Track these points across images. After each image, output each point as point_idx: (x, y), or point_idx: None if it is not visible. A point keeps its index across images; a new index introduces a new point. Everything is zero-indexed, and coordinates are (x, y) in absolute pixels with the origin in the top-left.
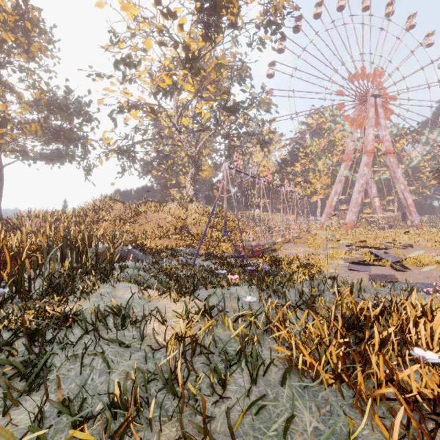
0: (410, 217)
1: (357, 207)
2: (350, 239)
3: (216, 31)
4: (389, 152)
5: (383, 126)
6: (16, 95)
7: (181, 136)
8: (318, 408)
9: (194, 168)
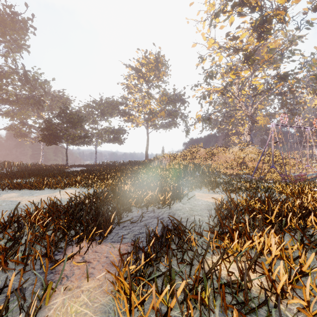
0: None
1: None
2: None
3: (267, 34)
4: None
5: None
6: (156, 100)
7: (240, 103)
8: (279, 194)
9: (250, 122)
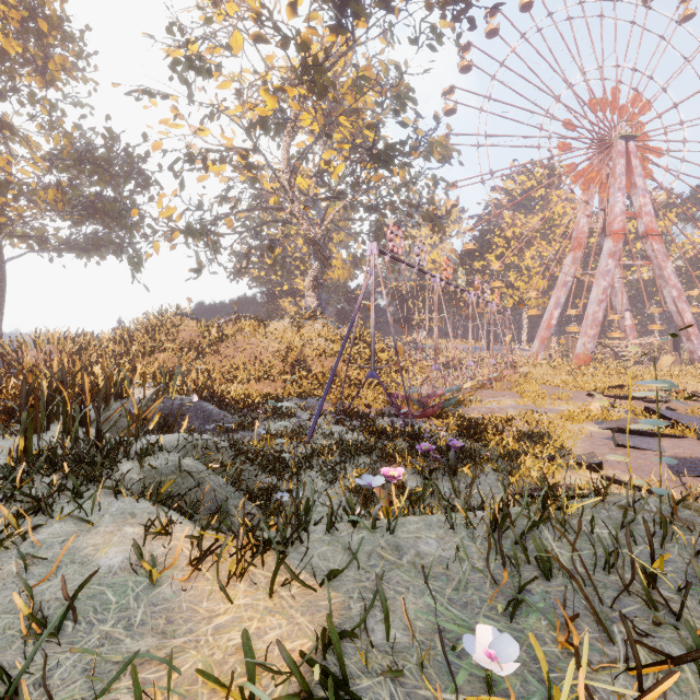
0: (687, 345)
1: (596, 328)
2: (591, 383)
3: (356, 12)
4: (651, 233)
5: (640, 188)
6: (21, 140)
7: (295, 206)
8: None
9: (318, 262)
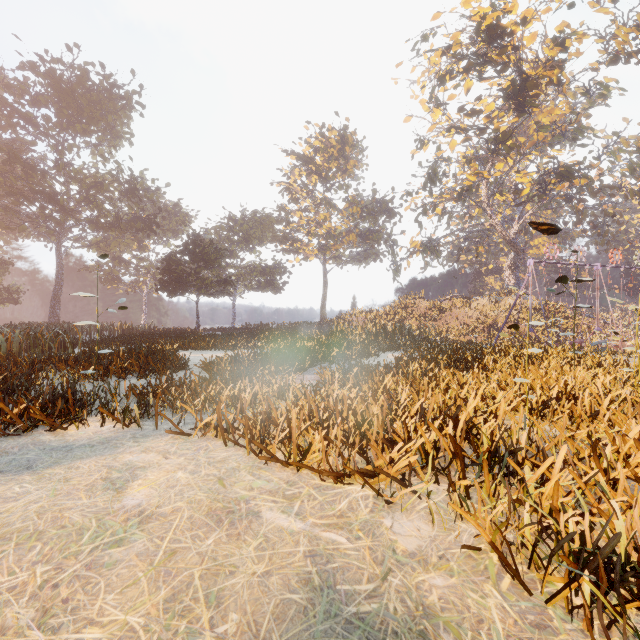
0: None
1: None
2: None
3: (530, 105)
4: None
5: None
6: (341, 214)
7: (492, 219)
8: None
9: (513, 253)
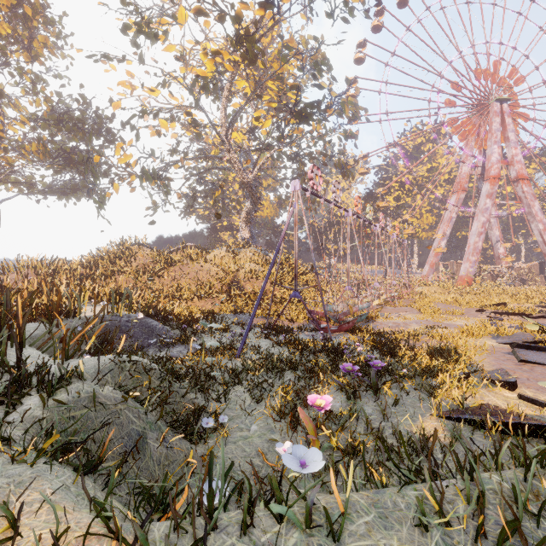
0: None
1: (477, 255)
2: (477, 301)
3: None
4: (521, 178)
5: (512, 141)
6: (9, 103)
7: (231, 155)
8: None
9: (250, 201)
